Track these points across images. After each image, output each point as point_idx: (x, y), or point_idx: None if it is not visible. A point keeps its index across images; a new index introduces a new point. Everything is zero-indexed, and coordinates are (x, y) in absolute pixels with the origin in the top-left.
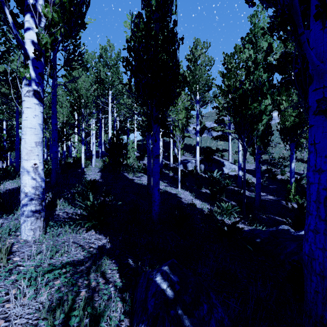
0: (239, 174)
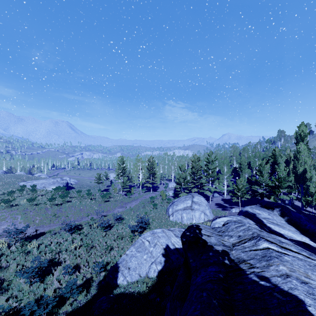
0: None
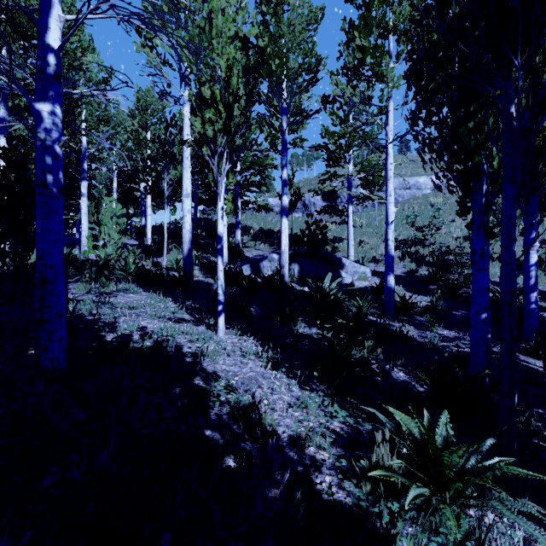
0: (390, 284)
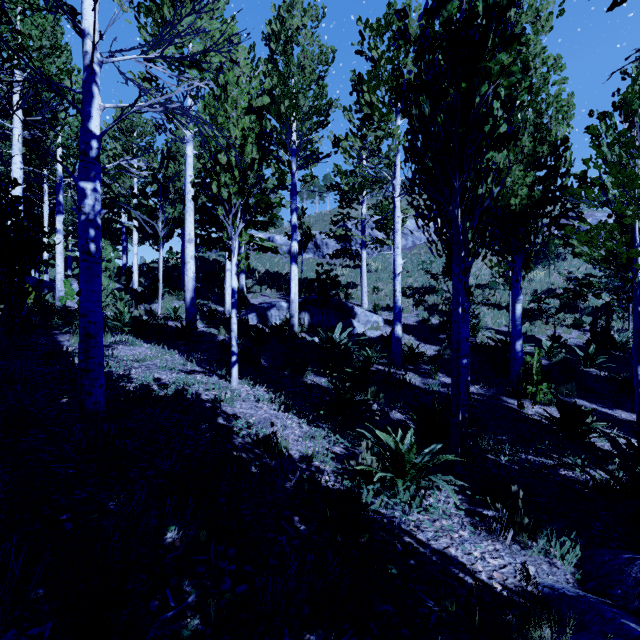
0: (397, 334)
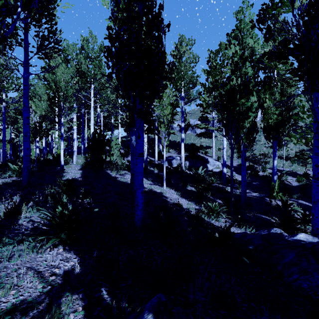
0: (224, 172)
